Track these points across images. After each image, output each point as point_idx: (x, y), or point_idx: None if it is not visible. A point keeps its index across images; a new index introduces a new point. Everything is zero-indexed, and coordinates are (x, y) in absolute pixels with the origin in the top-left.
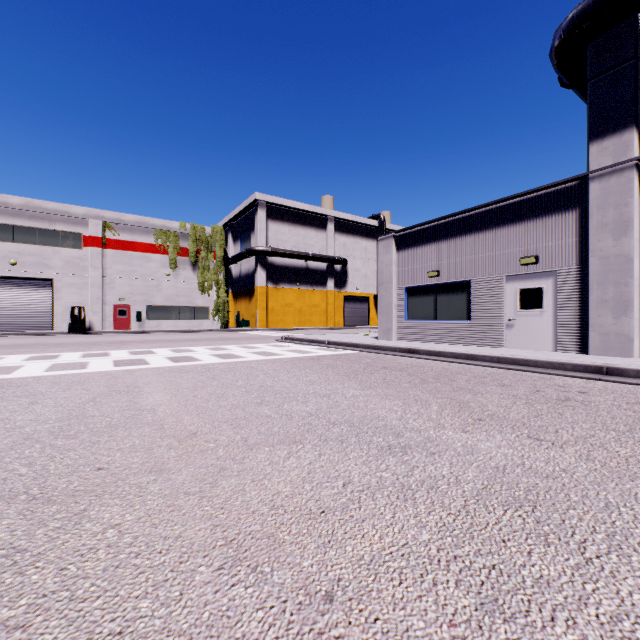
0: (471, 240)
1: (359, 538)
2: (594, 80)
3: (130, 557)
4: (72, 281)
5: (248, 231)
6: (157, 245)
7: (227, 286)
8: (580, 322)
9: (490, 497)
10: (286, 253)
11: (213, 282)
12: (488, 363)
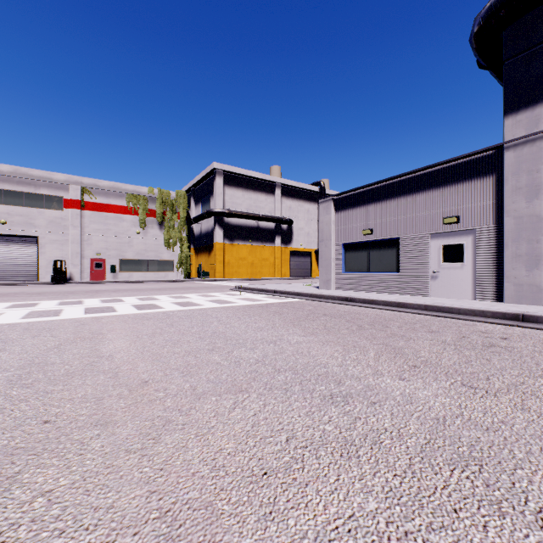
0: (400, 202)
1: (302, 508)
2: (509, 61)
3: (52, 536)
4: (55, 238)
5: (207, 195)
6: (129, 207)
7: (189, 242)
8: (496, 274)
9: (434, 454)
10: (240, 214)
11: (177, 239)
12: (416, 310)
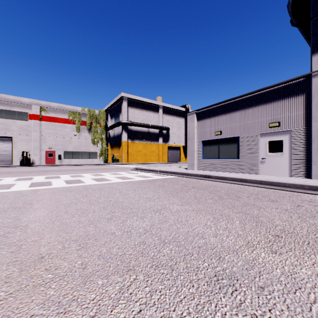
0: (240, 114)
1: None
2: (315, 18)
3: None
4: (23, 138)
5: (118, 113)
6: (69, 119)
7: (107, 141)
8: (306, 160)
9: None
10: (138, 124)
11: (99, 139)
12: (254, 184)
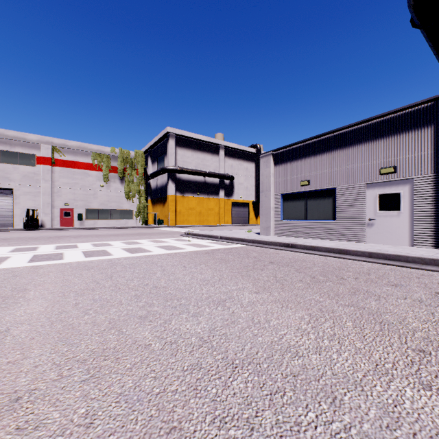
0: (336, 155)
1: None
2: None
3: None
4: (28, 190)
5: (162, 155)
6: (94, 164)
7: (146, 195)
8: (435, 222)
9: None
10: (190, 171)
11: (136, 192)
12: (360, 257)
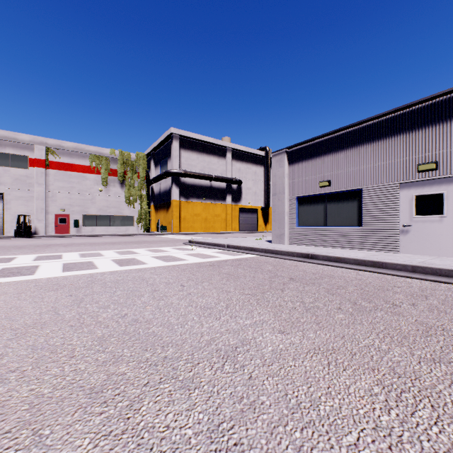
0: (363, 151)
1: None
2: None
3: None
4: (20, 195)
5: (166, 158)
6: (92, 167)
7: (149, 200)
8: None
9: None
10: (195, 175)
11: (137, 197)
12: (402, 272)
